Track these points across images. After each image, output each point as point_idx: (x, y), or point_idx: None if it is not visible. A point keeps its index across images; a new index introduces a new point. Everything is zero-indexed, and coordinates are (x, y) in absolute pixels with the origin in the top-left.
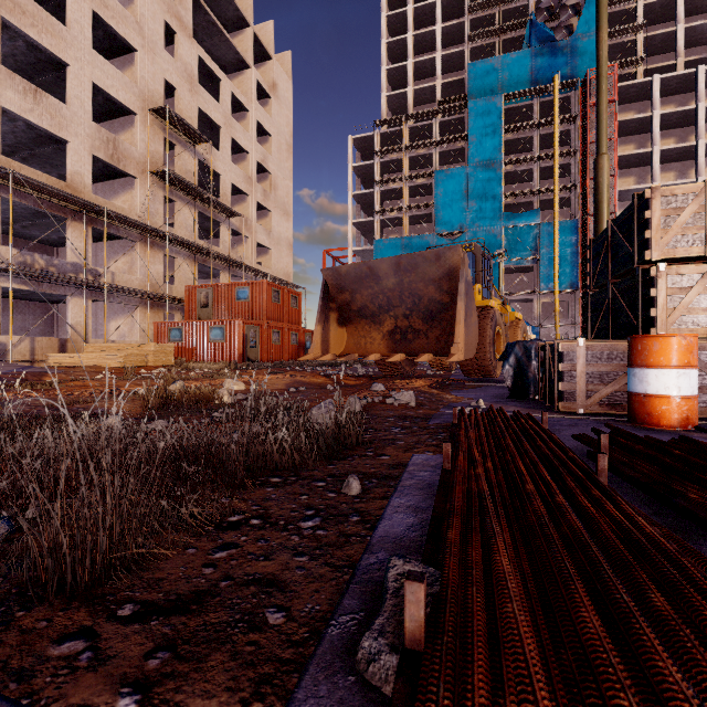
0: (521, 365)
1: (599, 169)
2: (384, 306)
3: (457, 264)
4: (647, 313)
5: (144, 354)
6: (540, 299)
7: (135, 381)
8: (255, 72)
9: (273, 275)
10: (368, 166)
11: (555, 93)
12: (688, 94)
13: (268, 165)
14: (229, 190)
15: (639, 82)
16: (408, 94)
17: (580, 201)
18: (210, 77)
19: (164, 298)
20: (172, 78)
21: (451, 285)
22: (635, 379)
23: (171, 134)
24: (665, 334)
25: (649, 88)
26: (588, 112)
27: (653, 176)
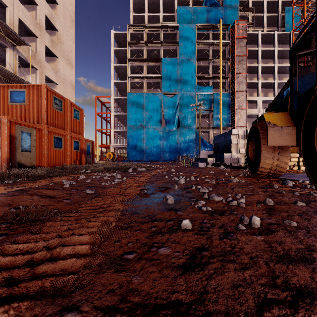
0: None
1: None
2: None
3: None
4: None
5: None
6: (212, 131)
7: None
8: None
9: None
10: (123, 50)
11: (220, 28)
12: (268, 45)
13: (56, 23)
14: (16, 23)
15: (253, 33)
16: (145, 16)
17: (230, 84)
18: None
19: None
20: None
21: None
22: None
23: None
24: None
25: (255, 38)
26: (235, 40)
27: (258, 77)
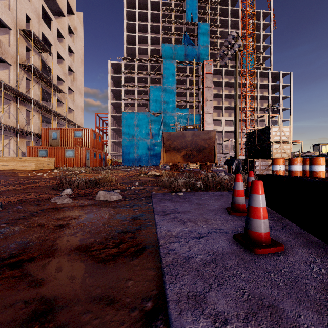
0: (237, 165)
1: (236, 109)
2: (184, 146)
3: (213, 135)
4: (270, 153)
5: (42, 163)
6: None
7: (97, 174)
8: (67, 19)
9: (78, 124)
10: (118, 77)
11: (194, 65)
12: (231, 76)
13: (73, 68)
14: (56, 78)
15: (219, 69)
16: (136, 48)
17: (201, 107)
18: (45, 16)
19: (27, 133)
20: (29, 14)
21: (209, 141)
22: (274, 167)
23: (29, 44)
24: (280, 158)
25: (221, 71)
26: (204, 75)
27: (223, 102)
